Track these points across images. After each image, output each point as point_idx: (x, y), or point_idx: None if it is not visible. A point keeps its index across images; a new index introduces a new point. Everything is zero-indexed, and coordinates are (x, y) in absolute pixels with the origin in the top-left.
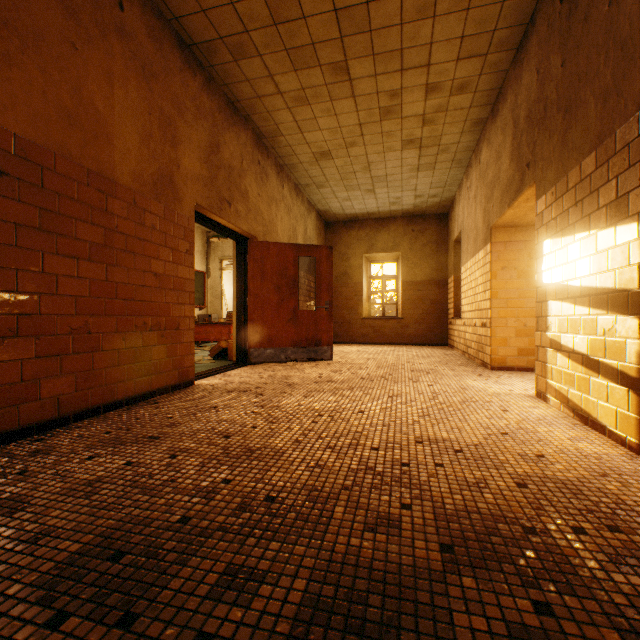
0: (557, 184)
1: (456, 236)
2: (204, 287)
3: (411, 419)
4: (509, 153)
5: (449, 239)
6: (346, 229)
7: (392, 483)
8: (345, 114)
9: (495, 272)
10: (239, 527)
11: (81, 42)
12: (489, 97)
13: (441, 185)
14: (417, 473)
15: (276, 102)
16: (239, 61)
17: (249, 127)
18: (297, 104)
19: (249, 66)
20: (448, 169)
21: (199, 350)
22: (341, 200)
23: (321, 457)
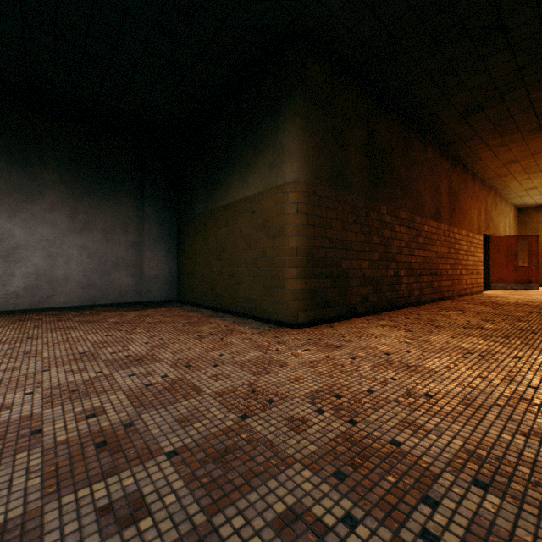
0: None
1: None
2: None
3: None
4: None
5: None
6: (535, 212)
7: None
8: None
9: None
10: None
11: (471, 203)
12: None
13: None
14: None
15: (511, 182)
16: (501, 178)
17: (492, 189)
18: (523, 180)
19: (504, 178)
20: None
21: None
22: (535, 199)
23: None
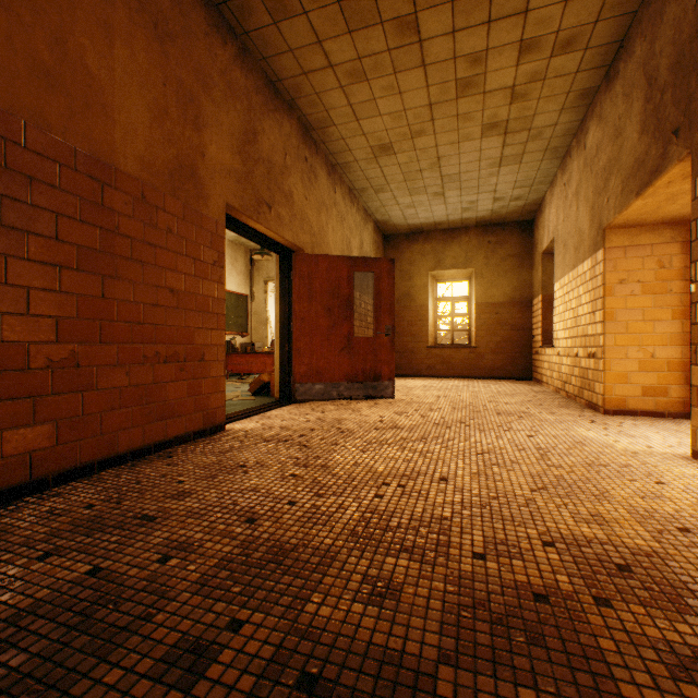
0: None
1: (546, 246)
2: (247, 312)
3: (521, 495)
4: (638, 123)
5: (535, 251)
6: (408, 243)
7: (530, 648)
8: (412, 91)
9: (610, 286)
10: None
11: None
12: (604, 55)
13: (527, 184)
14: (569, 622)
15: (326, 79)
16: (279, 23)
17: (294, 115)
18: (352, 81)
19: (292, 30)
20: (538, 162)
21: (240, 383)
22: (403, 207)
23: (393, 571)
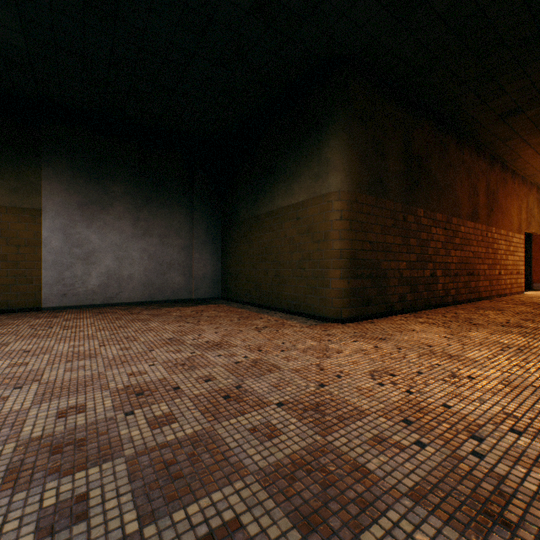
0: None
1: None
2: None
3: None
4: None
5: None
6: None
7: None
8: None
9: None
10: None
11: (510, 202)
12: None
13: None
14: None
15: None
16: None
17: (534, 186)
18: None
19: None
20: None
21: None
22: None
23: None
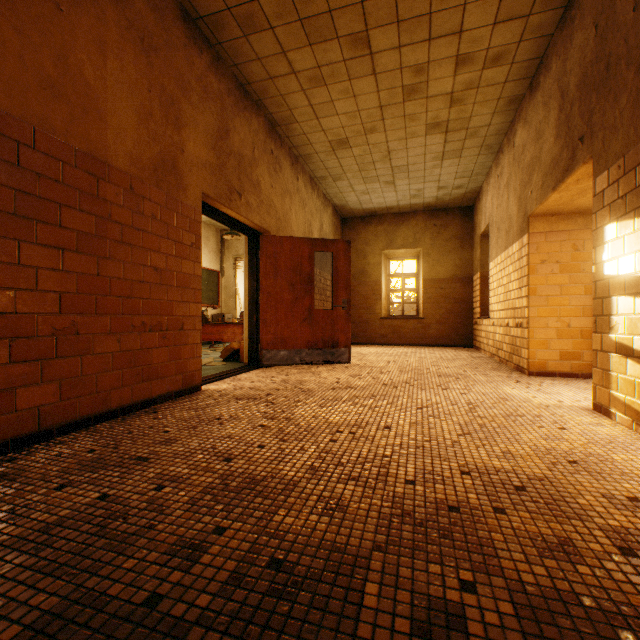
0: (627, 155)
1: (483, 230)
2: (218, 286)
3: (449, 438)
4: (554, 129)
5: (474, 233)
6: (363, 225)
7: (441, 540)
8: (365, 95)
9: (533, 266)
10: (228, 618)
11: (67, 3)
12: (528, 69)
13: (467, 175)
14: (472, 524)
15: (290, 84)
16: (249, 36)
17: (261, 113)
18: (312, 85)
19: (260, 42)
20: (476, 156)
21: (212, 351)
22: (359, 194)
23: (342, 493)
